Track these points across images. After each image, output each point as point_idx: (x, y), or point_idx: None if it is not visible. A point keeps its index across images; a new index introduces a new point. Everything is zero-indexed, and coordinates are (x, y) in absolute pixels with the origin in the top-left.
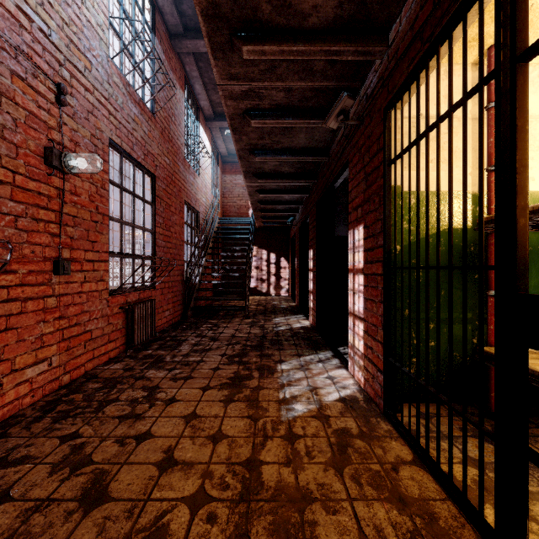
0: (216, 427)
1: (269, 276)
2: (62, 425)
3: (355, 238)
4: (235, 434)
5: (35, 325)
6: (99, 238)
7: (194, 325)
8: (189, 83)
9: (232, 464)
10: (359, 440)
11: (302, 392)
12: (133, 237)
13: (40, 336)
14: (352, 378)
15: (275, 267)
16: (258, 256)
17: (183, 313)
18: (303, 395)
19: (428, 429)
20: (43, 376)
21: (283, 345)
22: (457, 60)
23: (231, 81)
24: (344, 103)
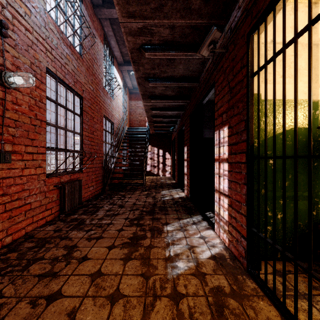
0: (115, 286)
1: (158, 164)
2: None
3: (221, 136)
4: (130, 293)
5: None
6: (38, 137)
7: (109, 196)
8: (107, 40)
9: None
10: (232, 300)
11: (183, 251)
12: (65, 137)
13: None
14: (218, 238)
15: (162, 158)
16: (152, 151)
17: (102, 188)
18: (183, 253)
19: (296, 297)
20: None
21: (168, 211)
22: None
23: (129, 18)
24: (213, 35)
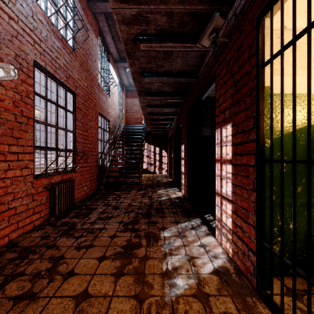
0: (102, 312)
1: (155, 162)
2: None
3: (223, 135)
4: None
5: None
6: (24, 135)
7: (104, 196)
8: (103, 36)
9: None
10: None
11: (182, 263)
12: (57, 136)
13: None
14: (220, 246)
15: (159, 156)
16: (148, 149)
17: (97, 187)
18: (183, 266)
19: None
20: None
21: (164, 213)
22: None
23: (122, 3)
24: (216, 22)
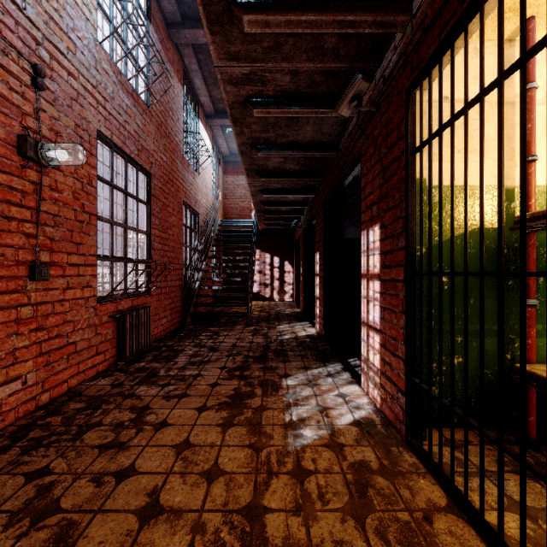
0: (211, 460)
1: (272, 281)
2: (32, 458)
3: (370, 240)
4: (234, 469)
5: (6, 339)
6: (85, 240)
7: (192, 333)
8: (189, 77)
9: (229, 512)
10: (380, 478)
11: (311, 414)
12: (125, 239)
13: (12, 351)
14: (366, 396)
15: (279, 271)
16: (262, 260)
17: (181, 320)
18: (312, 417)
19: (467, 469)
20: (16, 397)
21: (288, 356)
22: (489, 35)
23: (230, 61)
24: (358, 86)
